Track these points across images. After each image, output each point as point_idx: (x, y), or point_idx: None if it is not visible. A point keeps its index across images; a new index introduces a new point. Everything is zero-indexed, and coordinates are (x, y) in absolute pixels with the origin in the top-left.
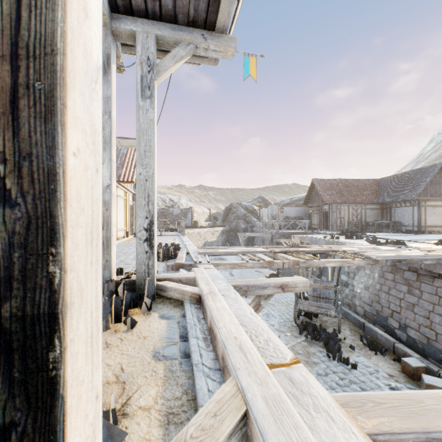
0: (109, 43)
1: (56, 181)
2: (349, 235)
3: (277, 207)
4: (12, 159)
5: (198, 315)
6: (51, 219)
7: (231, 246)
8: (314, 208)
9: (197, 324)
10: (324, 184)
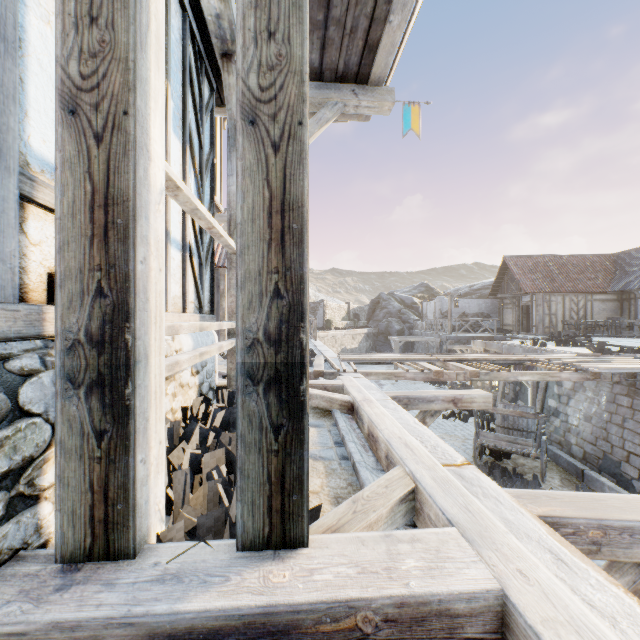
0: None
1: (304, 283)
2: (562, 341)
3: (449, 299)
4: (281, 271)
5: (351, 424)
6: (301, 306)
7: None
8: (507, 301)
9: (352, 432)
10: (524, 263)
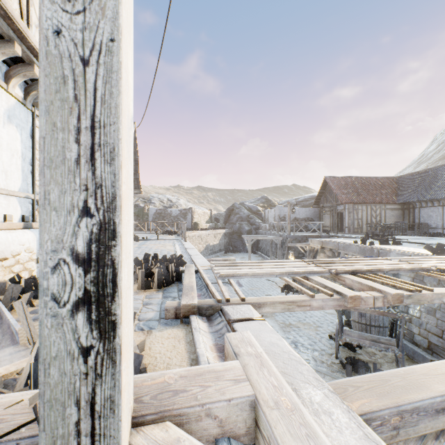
0: None
1: None
2: (382, 240)
3: (289, 207)
4: None
5: None
6: None
7: (234, 249)
8: (326, 209)
9: None
10: (339, 181)
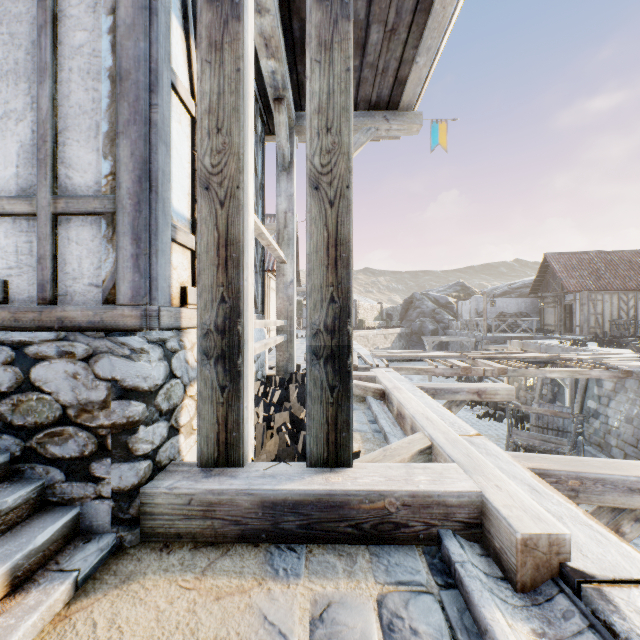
0: (292, 142)
1: (350, 292)
2: (605, 341)
3: (485, 298)
4: (335, 285)
5: (383, 408)
6: (348, 308)
7: None
8: (549, 300)
9: (384, 413)
10: (567, 260)
